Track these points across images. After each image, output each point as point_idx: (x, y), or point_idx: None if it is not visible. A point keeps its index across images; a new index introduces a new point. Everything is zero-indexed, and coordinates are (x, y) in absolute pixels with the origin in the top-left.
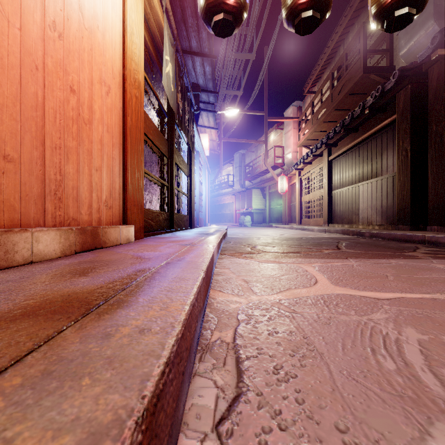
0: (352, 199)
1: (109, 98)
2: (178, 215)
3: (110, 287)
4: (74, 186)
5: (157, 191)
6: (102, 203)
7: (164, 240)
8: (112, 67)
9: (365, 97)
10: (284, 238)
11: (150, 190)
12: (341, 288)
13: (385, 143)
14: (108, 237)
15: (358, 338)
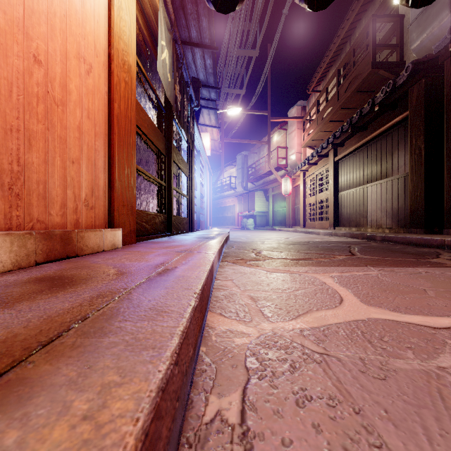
0: (359, 201)
1: (90, 78)
2: (176, 217)
3: (29, 336)
4: (40, 180)
5: (155, 192)
6: (81, 202)
7: (157, 246)
8: (94, 42)
9: (373, 95)
10: (290, 242)
11: (148, 191)
12: (376, 309)
13: (396, 142)
14: (86, 243)
15: (443, 411)
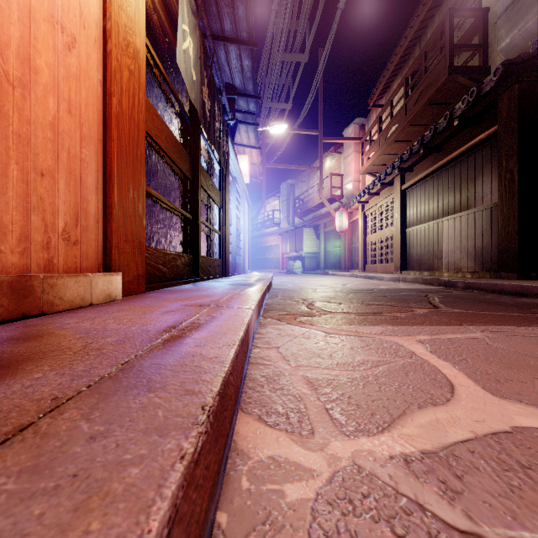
0: (433, 238)
1: (73, 57)
2: (205, 258)
3: None
4: None
5: (180, 227)
6: (56, 234)
7: (173, 297)
8: (80, 6)
9: (449, 108)
10: (350, 290)
11: (170, 225)
12: (516, 406)
13: (480, 165)
14: (60, 294)
15: None
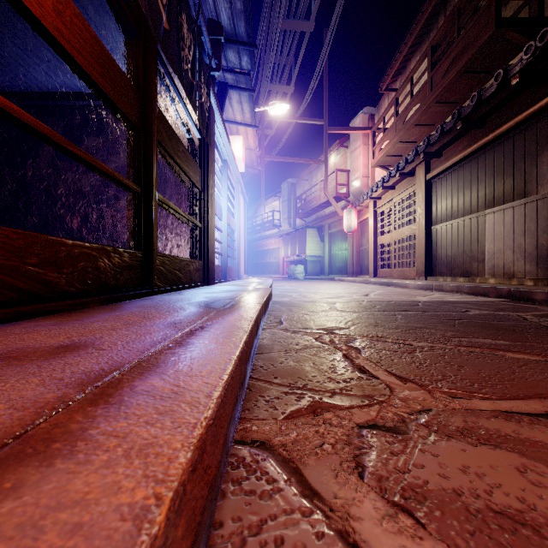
0: (470, 236)
1: None
2: (169, 258)
3: None
4: None
5: None
6: None
7: None
8: None
9: (486, 79)
10: (386, 306)
11: None
12: None
13: (546, 137)
14: None
15: None
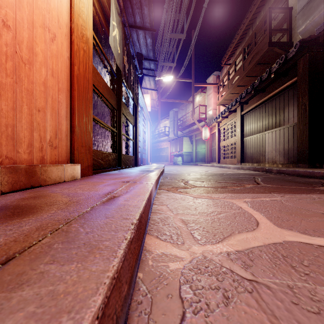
0: (259, 144)
1: (54, 45)
2: (125, 155)
3: None
4: (9, 124)
5: (109, 137)
6: (46, 143)
7: (108, 177)
8: (58, 17)
9: (269, 66)
10: (209, 174)
11: (104, 136)
12: (288, 232)
13: (287, 100)
14: (49, 175)
15: None
